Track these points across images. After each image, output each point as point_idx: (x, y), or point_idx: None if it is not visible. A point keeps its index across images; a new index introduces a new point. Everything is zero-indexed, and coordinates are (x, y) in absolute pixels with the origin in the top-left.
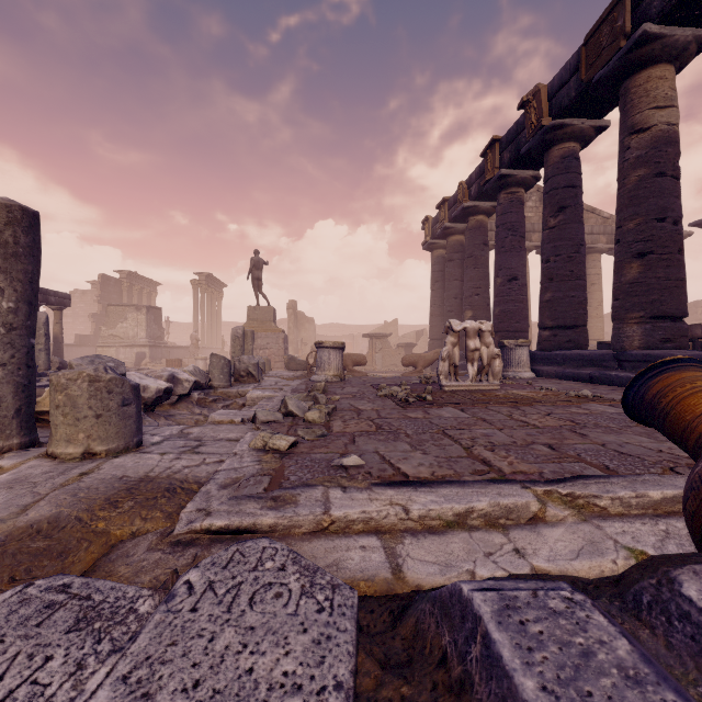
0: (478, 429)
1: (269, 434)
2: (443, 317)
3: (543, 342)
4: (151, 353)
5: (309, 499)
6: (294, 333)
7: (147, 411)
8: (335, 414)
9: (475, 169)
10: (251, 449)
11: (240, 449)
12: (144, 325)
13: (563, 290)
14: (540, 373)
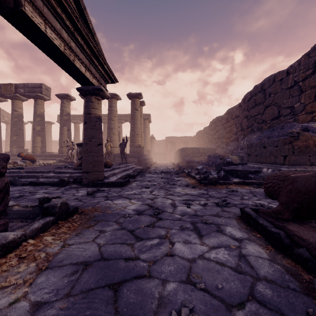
0: None
1: None
2: None
3: None
4: None
5: None
6: None
7: None
8: None
9: None
10: None
11: None
12: None
13: None
14: None
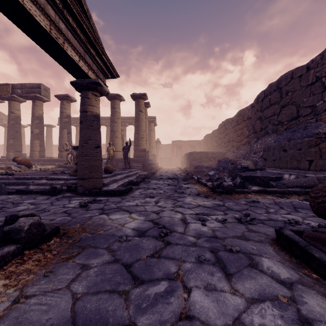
0: None
1: None
2: None
3: None
4: None
5: None
6: None
7: None
8: None
9: None
10: None
11: None
12: None
13: None
14: None
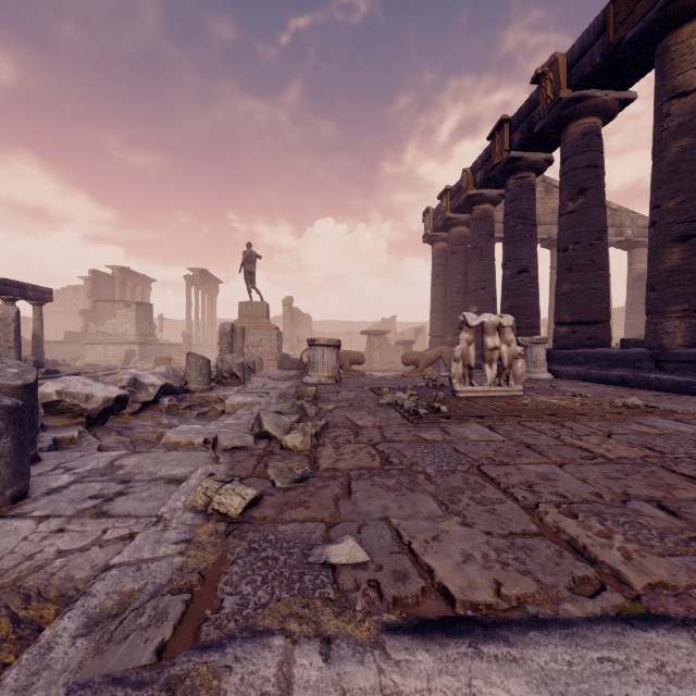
0: (528, 464)
1: (216, 484)
2: (445, 313)
3: (560, 339)
4: (141, 351)
5: (248, 689)
6: (290, 330)
7: (94, 425)
8: (325, 433)
9: (481, 154)
10: (188, 507)
11: (172, 506)
12: (133, 321)
13: (583, 281)
14: (558, 374)
